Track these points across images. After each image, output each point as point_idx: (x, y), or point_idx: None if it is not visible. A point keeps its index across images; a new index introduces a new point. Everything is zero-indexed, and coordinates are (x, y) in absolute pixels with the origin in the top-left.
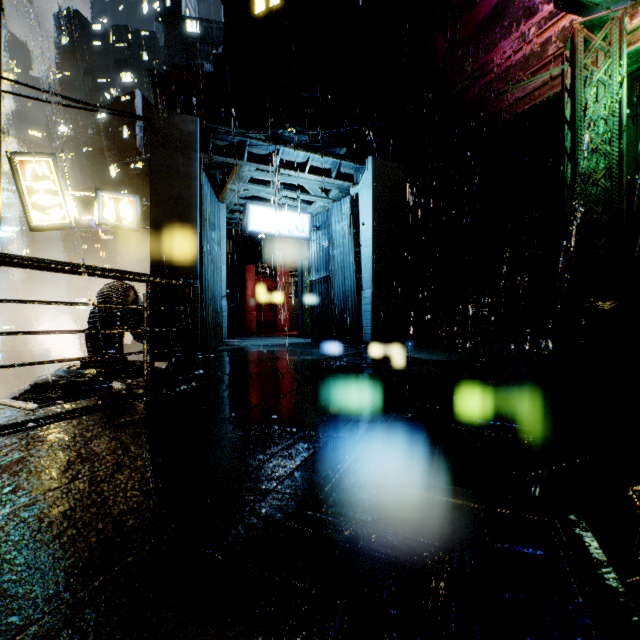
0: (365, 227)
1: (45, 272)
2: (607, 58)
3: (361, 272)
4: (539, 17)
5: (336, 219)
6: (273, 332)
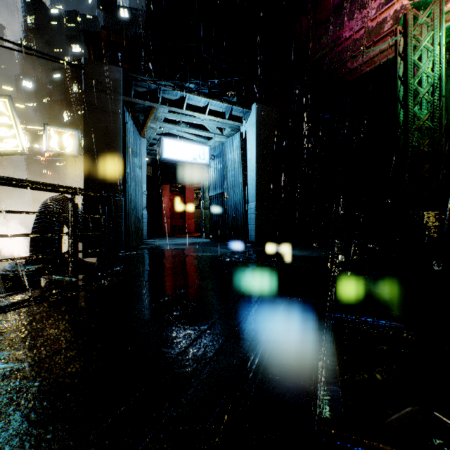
0: (250, 156)
1: (13, 189)
2: (430, 30)
3: (247, 189)
4: (377, 3)
5: (229, 150)
6: (182, 234)
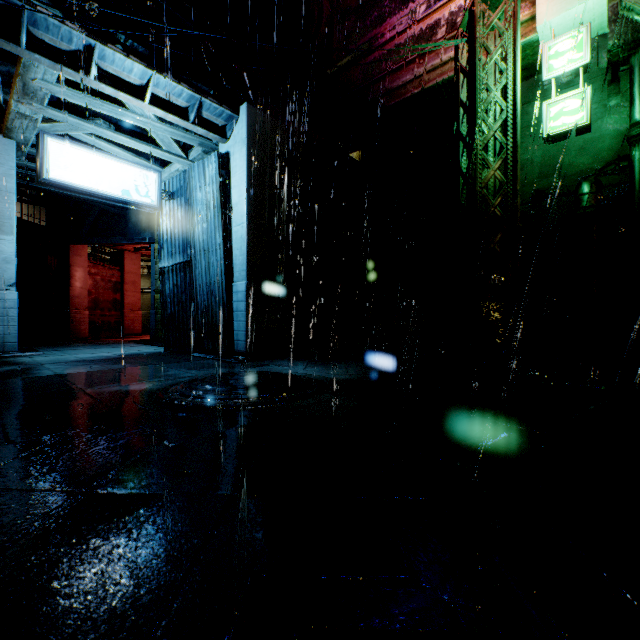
0: (237, 197)
1: None
2: (503, 40)
3: (232, 258)
4: None
5: (197, 184)
6: (117, 337)
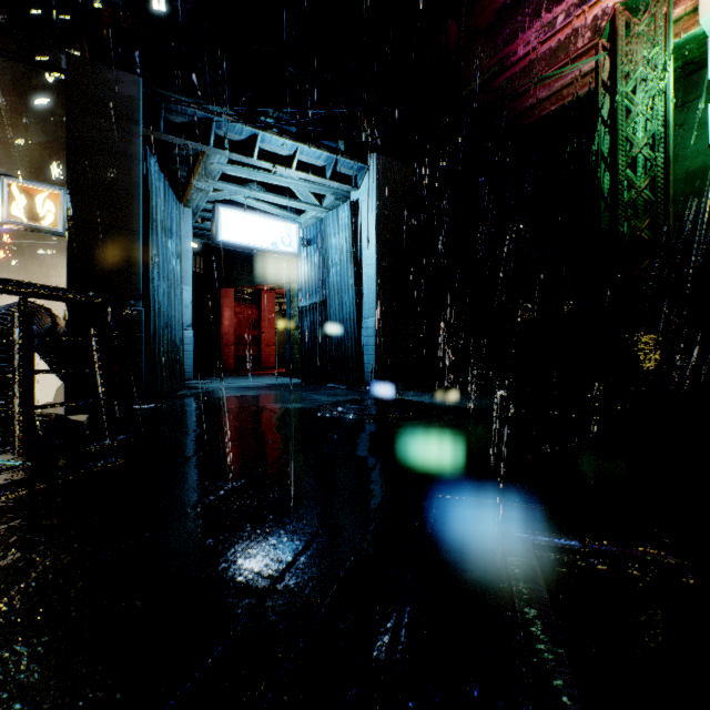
0: (367, 241)
1: None
2: (651, 47)
3: (362, 297)
4: (568, 4)
5: (332, 231)
6: (256, 370)
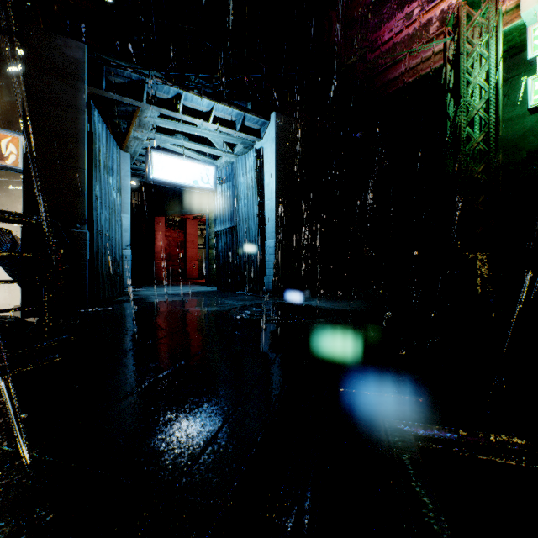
0: (268, 180)
1: None
2: (486, 33)
3: (265, 223)
4: (421, 0)
5: (241, 172)
6: (182, 280)
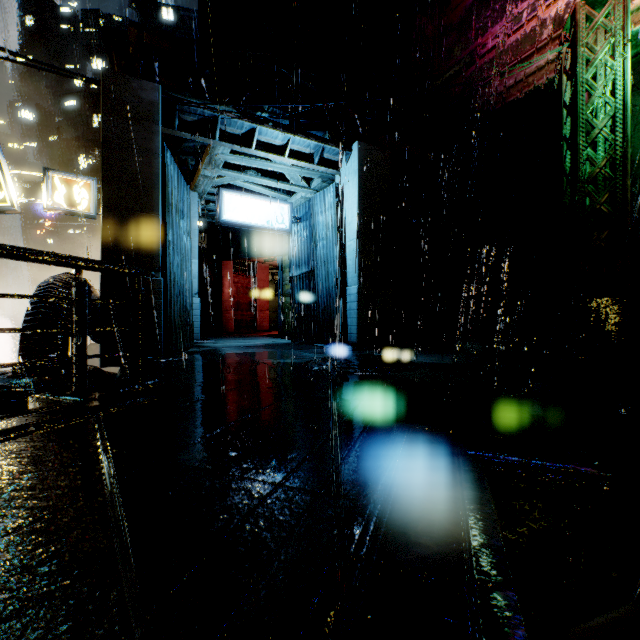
0: (350, 218)
1: (4, 268)
2: (610, 37)
3: (346, 267)
4: None
5: (319, 209)
6: (252, 332)
